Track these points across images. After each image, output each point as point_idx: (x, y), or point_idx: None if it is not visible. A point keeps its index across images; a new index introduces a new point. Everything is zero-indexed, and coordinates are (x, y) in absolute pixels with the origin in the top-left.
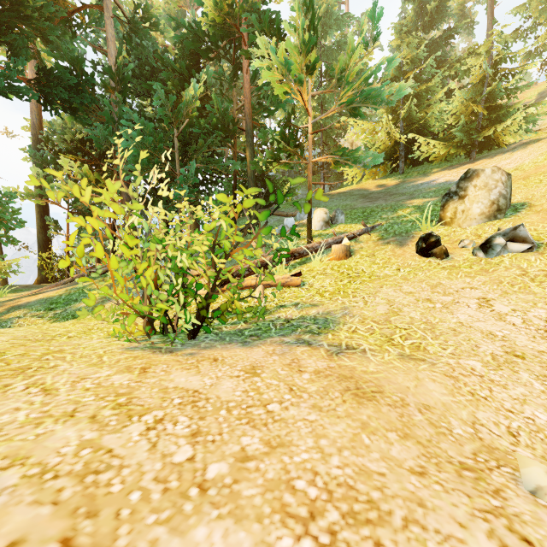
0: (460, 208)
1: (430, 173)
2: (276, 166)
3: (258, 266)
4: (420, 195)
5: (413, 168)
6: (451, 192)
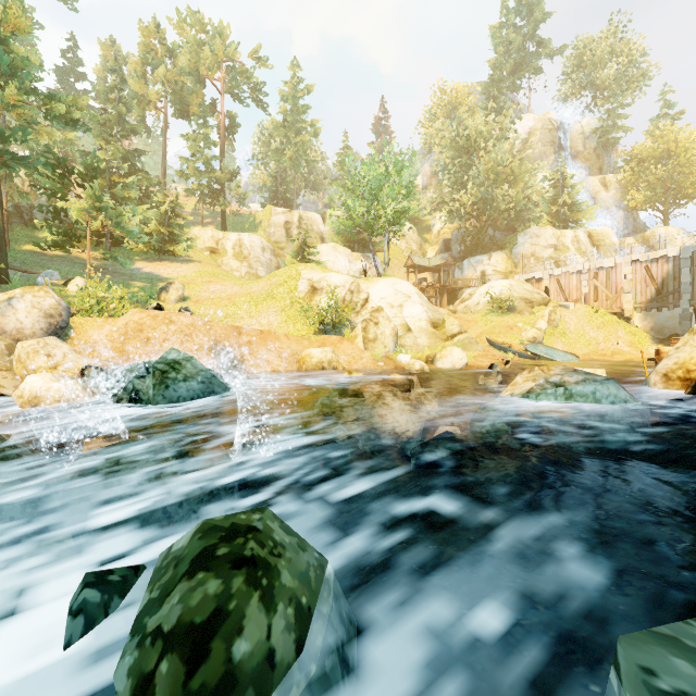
0: (168, 295)
1: (134, 259)
2: (61, 248)
3: (79, 311)
4: (137, 279)
5: (117, 248)
6: (164, 288)
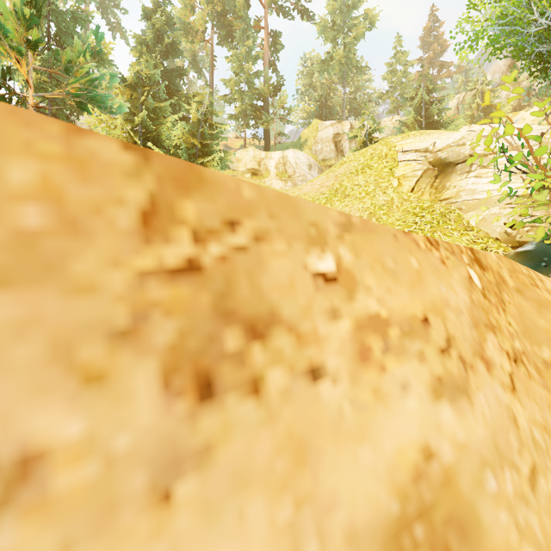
0: None
1: None
2: None
3: None
4: None
5: None
6: None
